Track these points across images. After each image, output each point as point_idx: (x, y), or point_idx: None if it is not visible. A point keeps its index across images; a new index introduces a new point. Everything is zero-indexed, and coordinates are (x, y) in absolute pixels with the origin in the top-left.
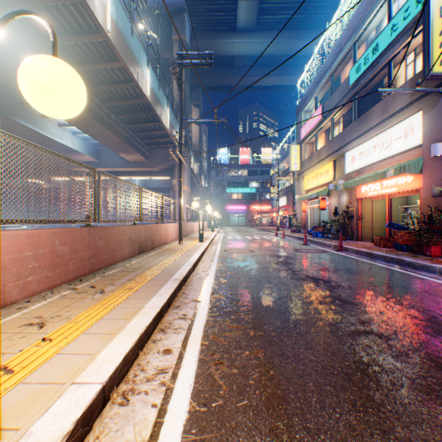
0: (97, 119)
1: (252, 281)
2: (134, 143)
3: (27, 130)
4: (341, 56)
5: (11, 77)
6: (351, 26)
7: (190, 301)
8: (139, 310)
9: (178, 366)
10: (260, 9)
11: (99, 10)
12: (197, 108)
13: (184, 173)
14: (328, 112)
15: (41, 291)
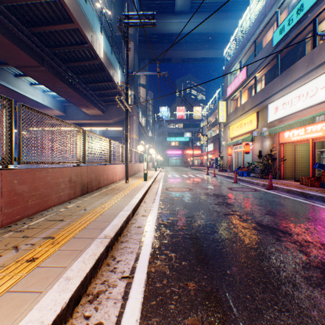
0: (58, 77)
1: (199, 232)
2: (92, 100)
3: (2, 87)
4: (264, 22)
5: None
6: None
7: (117, 279)
8: None
9: None
10: None
11: None
12: (144, 75)
13: (133, 124)
14: (252, 72)
15: None
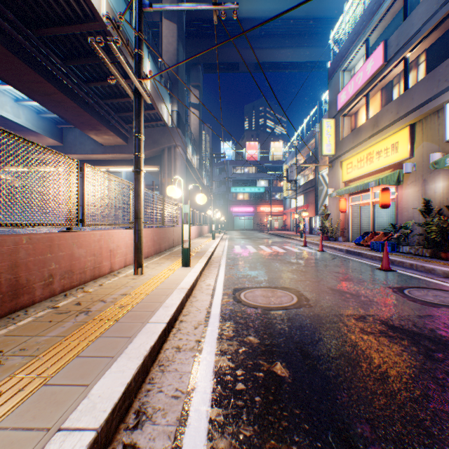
0: (18, 54)
1: None
2: (103, 116)
3: None
4: None
5: None
6: None
7: None
8: None
9: None
10: None
11: None
12: (196, 89)
13: (176, 161)
14: (399, 48)
15: None
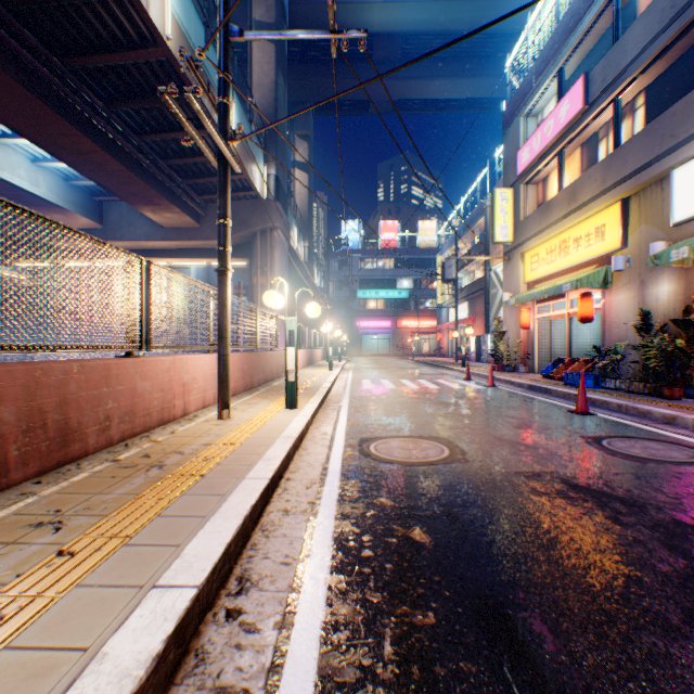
0: (42, 95)
1: None
2: (164, 184)
3: None
4: None
5: None
6: None
7: None
8: None
9: None
10: None
11: None
12: (304, 141)
13: (273, 252)
14: (606, 86)
15: None
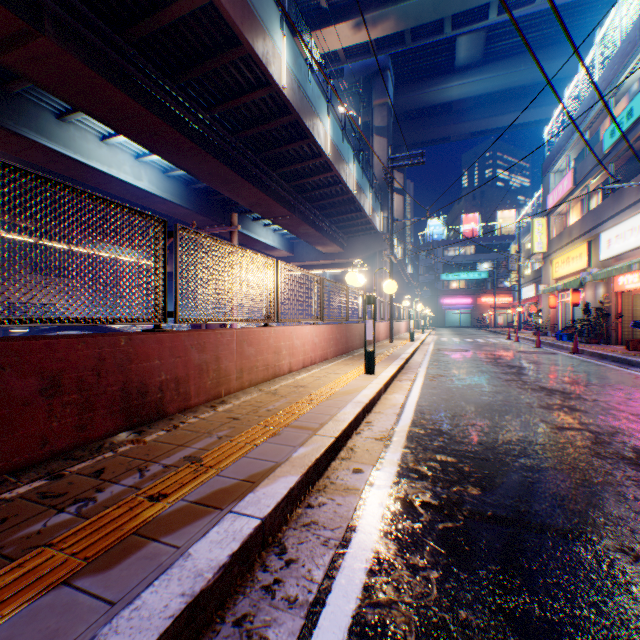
0: (304, 220)
1: (458, 365)
2: (332, 235)
3: (242, 235)
4: (594, 111)
5: (251, 202)
6: (605, 77)
7: (413, 368)
8: (390, 364)
9: (415, 379)
10: (488, 38)
11: (323, 141)
12: (399, 173)
13: (385, 263)
14: (580, 180)
15: (333, 357)
